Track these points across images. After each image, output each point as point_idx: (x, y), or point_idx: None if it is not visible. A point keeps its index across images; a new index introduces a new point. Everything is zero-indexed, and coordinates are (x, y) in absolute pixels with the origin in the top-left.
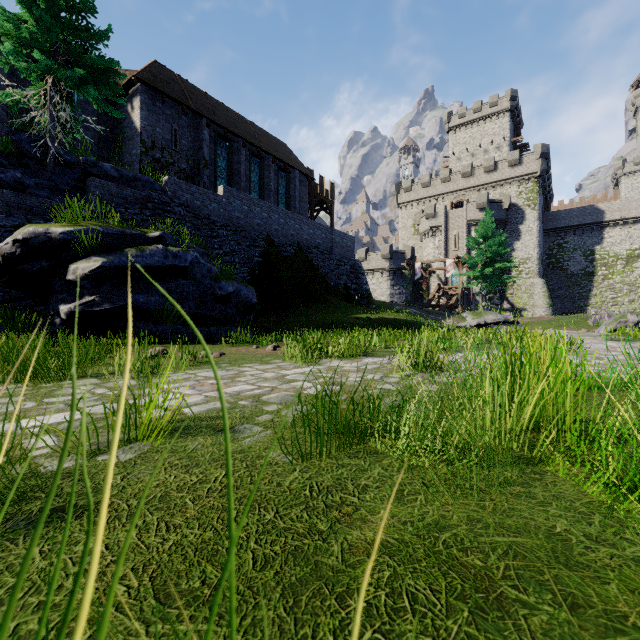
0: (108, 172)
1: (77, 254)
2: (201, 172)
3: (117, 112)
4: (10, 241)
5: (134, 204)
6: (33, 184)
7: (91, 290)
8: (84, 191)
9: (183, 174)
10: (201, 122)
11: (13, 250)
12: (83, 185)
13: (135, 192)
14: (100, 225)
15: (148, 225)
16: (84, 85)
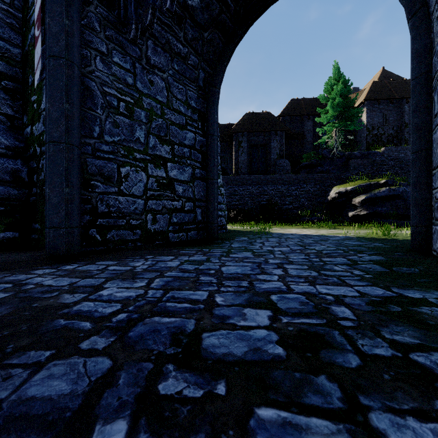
0: (356, 155)
1: (354, 195)
2: (402, 131)
3: (359, 127)
4: (334, 193)
5: (368, 166)
6: (331, 169)
7: (360, 207)
8: (346, 166)
9: (390, 137)
10: (402, 102)
11: (335, 196)
12: (346, 163)
13: (368, 160)
14: (362, 183)
15: (375, 174)
16: (347, 123)
